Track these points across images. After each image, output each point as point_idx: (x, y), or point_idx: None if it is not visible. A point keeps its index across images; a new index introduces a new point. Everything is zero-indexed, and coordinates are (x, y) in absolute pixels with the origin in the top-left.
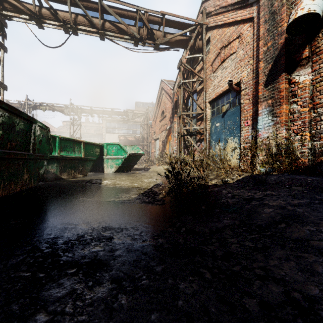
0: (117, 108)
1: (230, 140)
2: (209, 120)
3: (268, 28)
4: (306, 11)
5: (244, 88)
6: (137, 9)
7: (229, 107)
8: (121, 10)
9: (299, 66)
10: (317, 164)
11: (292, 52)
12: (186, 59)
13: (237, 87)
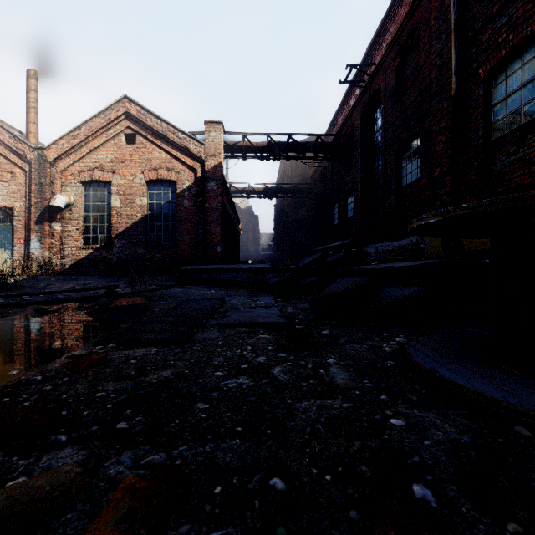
0: None
1: (1, 251)
2: None
3: (38, 190)
4: (57, 205)
5: (17, 215)
6: None
7: None
8: None
9: (56, 220)
10: (63, 270)
11: (52, 212)
12: None
13: (11, 211)
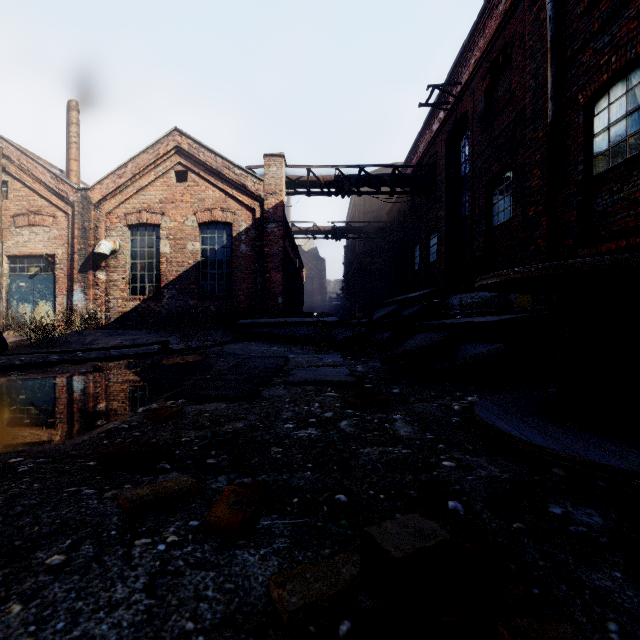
0: None
1: (42, 303)
2: (7, 276)
3: (82, 235)
4: (103, 252)
5: (60, 263)
6: None
7: (40, 271)
8: None
9: (100, 269)
10: (109, 324)
11: (97, 259)
12: None
13: (52, 259)
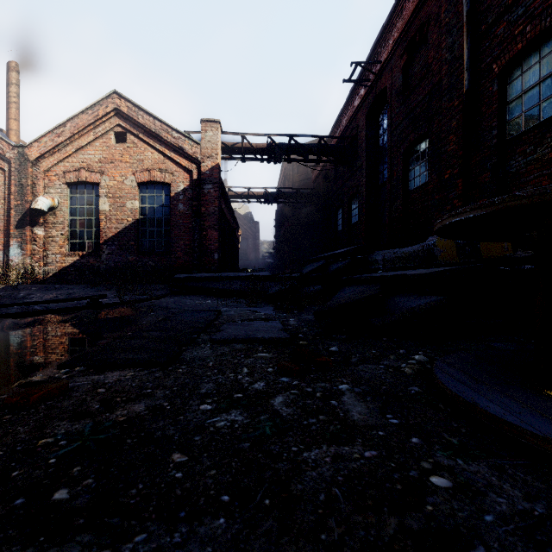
0: None
1: None
2: None
3: (19, 191)
4: (40, 208)
5: None
6: None
7: None
8: None
9: (38, 225)
10: (47, 279)
11: (35, 215)
12: None
13: None
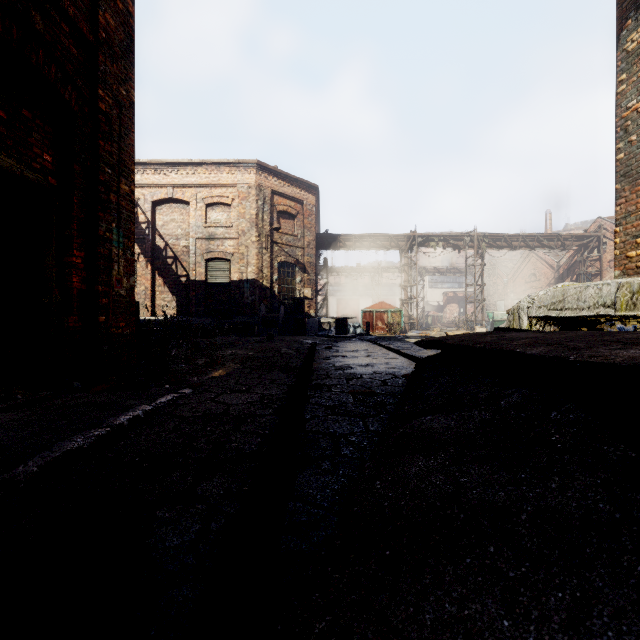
0: (462, 266)
1: None
2: None
3: None
4: None
5: None
6: (557, 235)
7: None
8: (547, 236)
9: None
10: None
11: None
12: (579, 247)
13: None
